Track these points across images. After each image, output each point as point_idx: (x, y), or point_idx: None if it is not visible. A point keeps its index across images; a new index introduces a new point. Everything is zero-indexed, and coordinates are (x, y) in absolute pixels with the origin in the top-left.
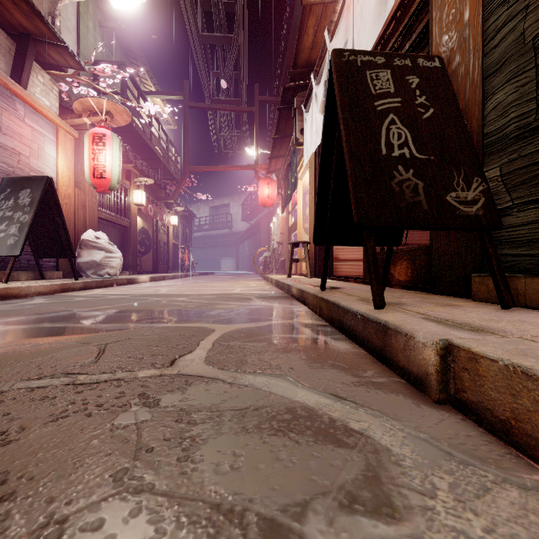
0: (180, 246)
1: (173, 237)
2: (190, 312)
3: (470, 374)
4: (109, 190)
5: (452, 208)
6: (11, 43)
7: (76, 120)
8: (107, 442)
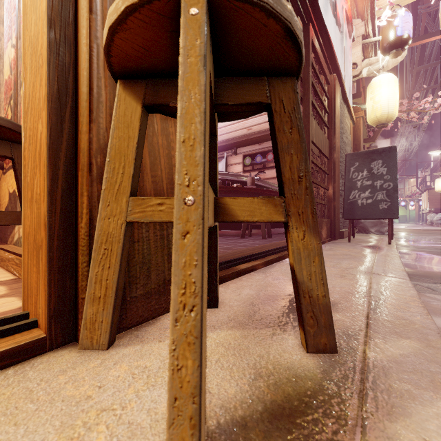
0: None
1: None
2: None
3: None
4: None
5: None
6: None
7: None
8: None
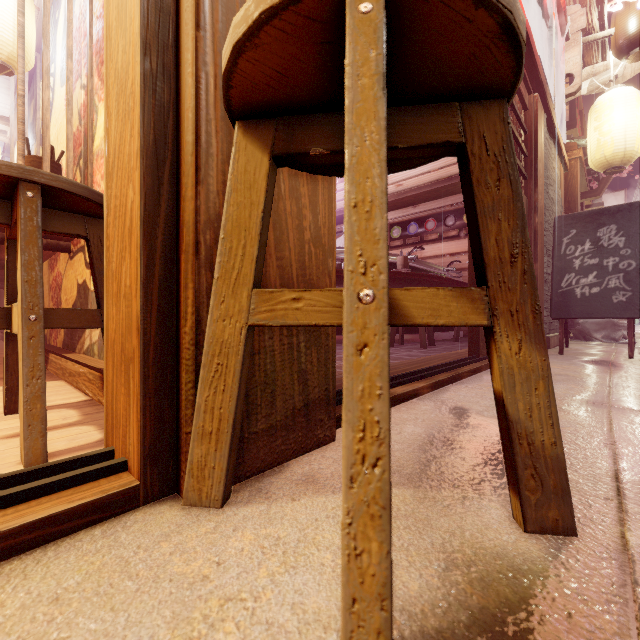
0: None
1: None
2: None
3: None
4: None
5: None
6: None
7: None
8: None
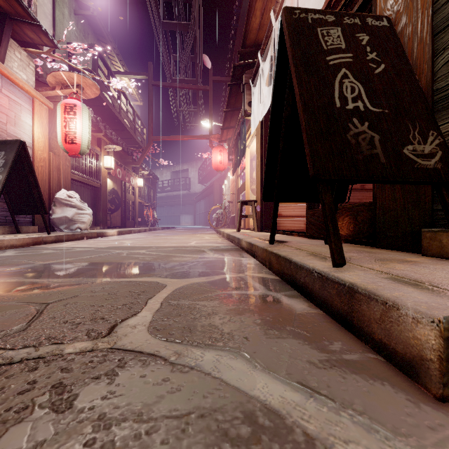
0: (145, 204)
1: (139, 197)
2: (146, 264)
3: None
4: (80, 154)
5: (410, 161)
6: None
7: (50, 92)
8: None
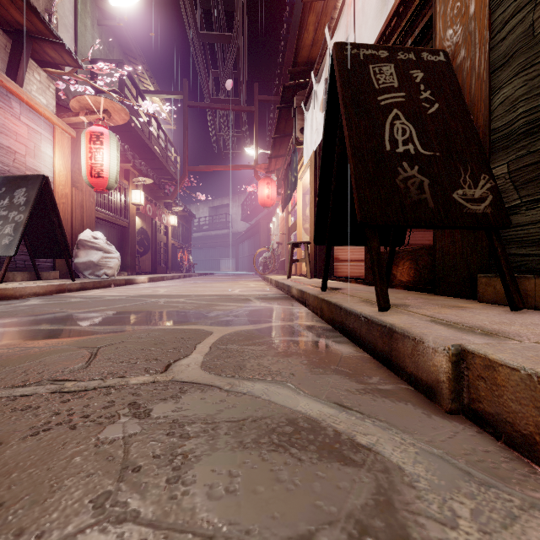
0: (179, 246)
1: (172, 238)
2: (188, 313)
3: (486, 383)
4: (107, 190)
5: (459, 206)
6: (6, 40)
7: (73, 118)
8: (90, 460)
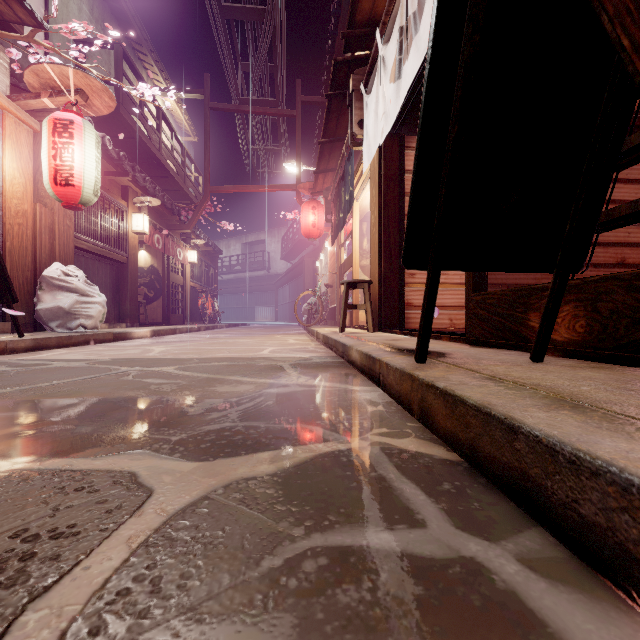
0: (201, 290)
1: (191, 279)
2: (152, 405)
3: None
4: (82, 205)
5: None
6: None
7: (32, 101)
8: None
